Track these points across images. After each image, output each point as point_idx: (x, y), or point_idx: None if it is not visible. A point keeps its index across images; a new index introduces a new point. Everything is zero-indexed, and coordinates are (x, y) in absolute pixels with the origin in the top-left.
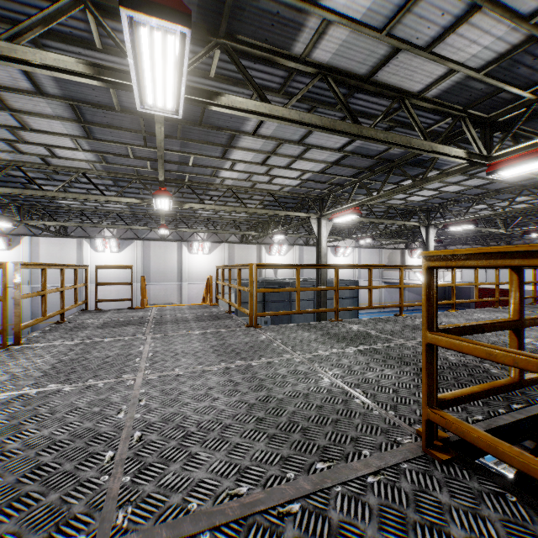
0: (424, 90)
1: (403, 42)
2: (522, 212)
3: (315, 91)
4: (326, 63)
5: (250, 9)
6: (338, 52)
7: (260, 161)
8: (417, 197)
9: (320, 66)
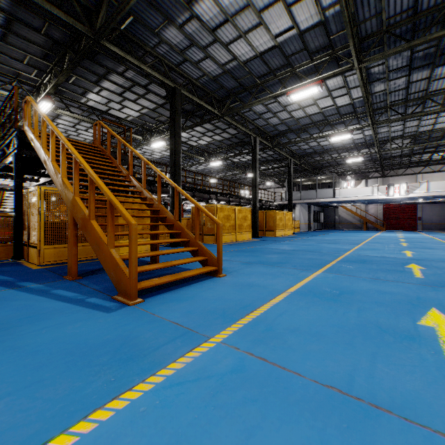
0: (125, 118)
1: (111, 108)
2: (208, 171)
3: (91, 110)
4: (92, 106)
5: (67, 93)
6: (94, 105)
7: (72, 126)
8: (156, 156)
9: (90, 106)
